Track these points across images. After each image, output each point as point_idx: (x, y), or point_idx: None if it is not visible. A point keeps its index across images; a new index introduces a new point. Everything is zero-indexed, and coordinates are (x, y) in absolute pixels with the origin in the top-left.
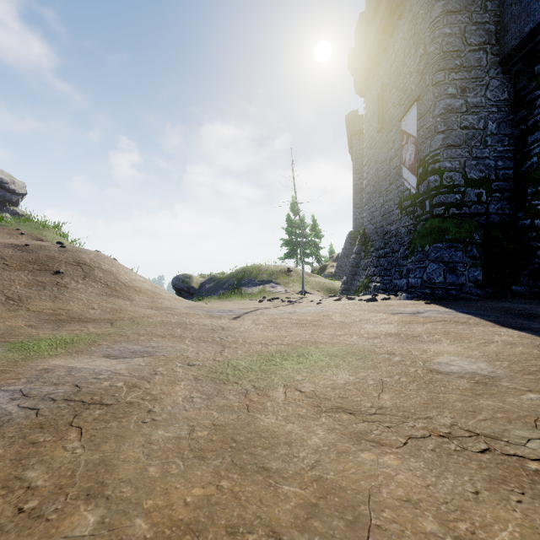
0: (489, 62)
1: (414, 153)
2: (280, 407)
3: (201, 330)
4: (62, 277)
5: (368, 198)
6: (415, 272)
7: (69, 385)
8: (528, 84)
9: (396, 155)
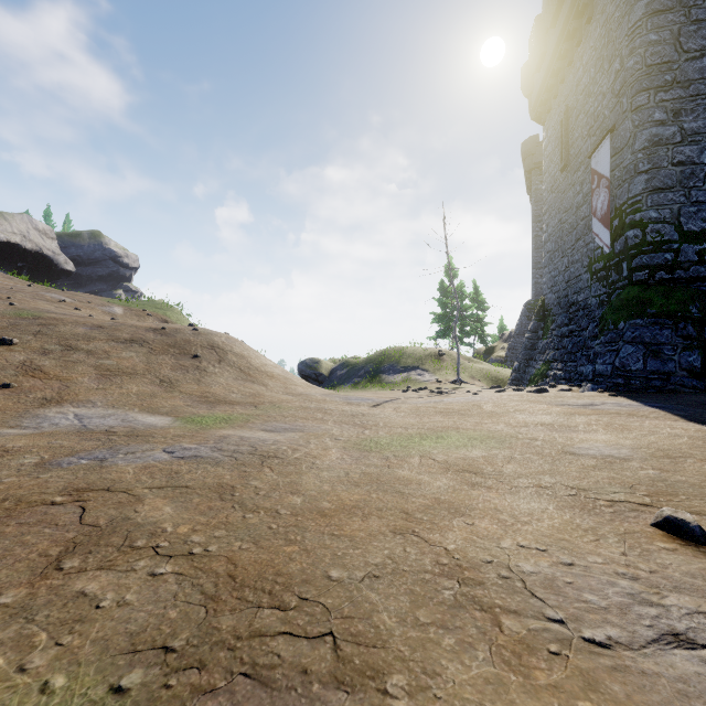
0: None
1: (608, 200)
2: (415, 467)
3: (341, 415)
4: (200, 361)
5: (548, 258)
6: (604, 357)
7: (247, 446)
8: None
9: (585, 202)
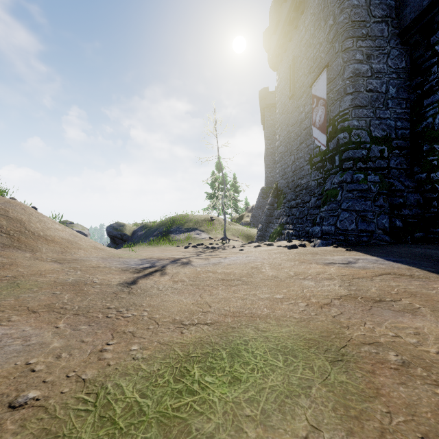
0: (390, 34)
1: (324, 113)
2: None
3: (99, 294)
4: None
5: (280, 157)
6: (329, 220)
7: None
8: (424, 54)
9: (307, 118)
